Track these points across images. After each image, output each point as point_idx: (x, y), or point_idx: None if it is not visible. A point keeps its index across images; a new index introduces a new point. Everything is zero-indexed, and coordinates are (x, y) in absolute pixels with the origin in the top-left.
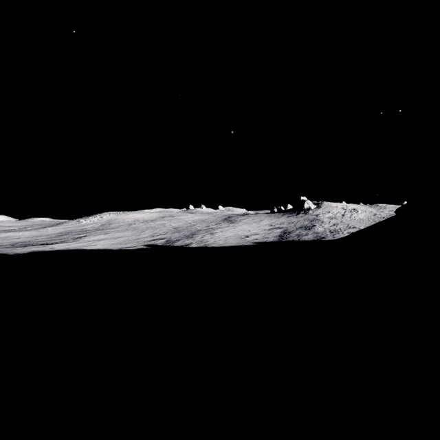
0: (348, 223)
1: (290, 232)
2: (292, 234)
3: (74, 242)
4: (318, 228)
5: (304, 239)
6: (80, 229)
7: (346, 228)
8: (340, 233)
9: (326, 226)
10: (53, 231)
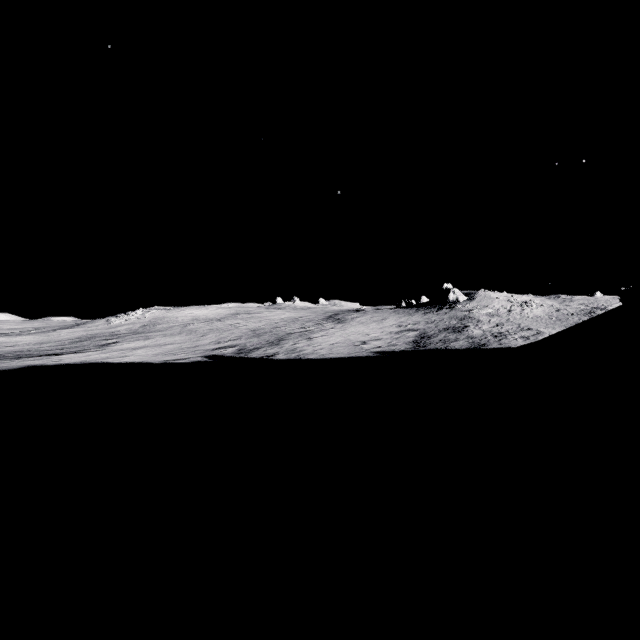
0: (518, 323)
1: (430, 337)
2: (434, 340)
3: (96, 351)
4: (473, 330)
5: (453, 347)
6: (110, 332)
7: (516, 330)
8: (509, 337)
9: (486, 327)
10: (68, 335)
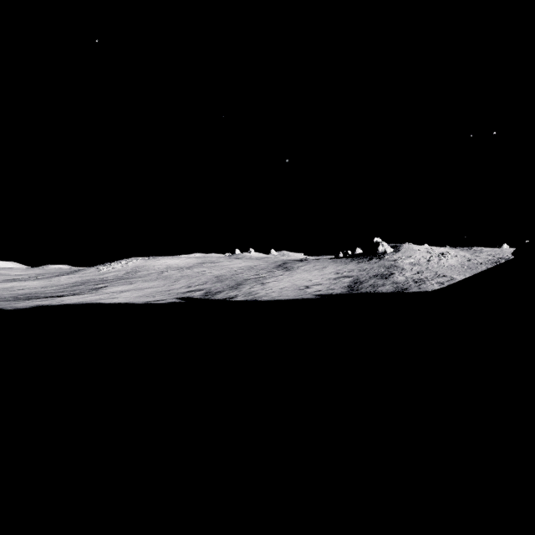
0: (435, 271)
1: (362, 282)
2: (365, 285)
3: (90, 294)
4: (398, 277)
5: (381, 291)
6: (100, 278)
7: (434, 277)
8: (427, 283)
9: (408, 274)
10: (66, 280)
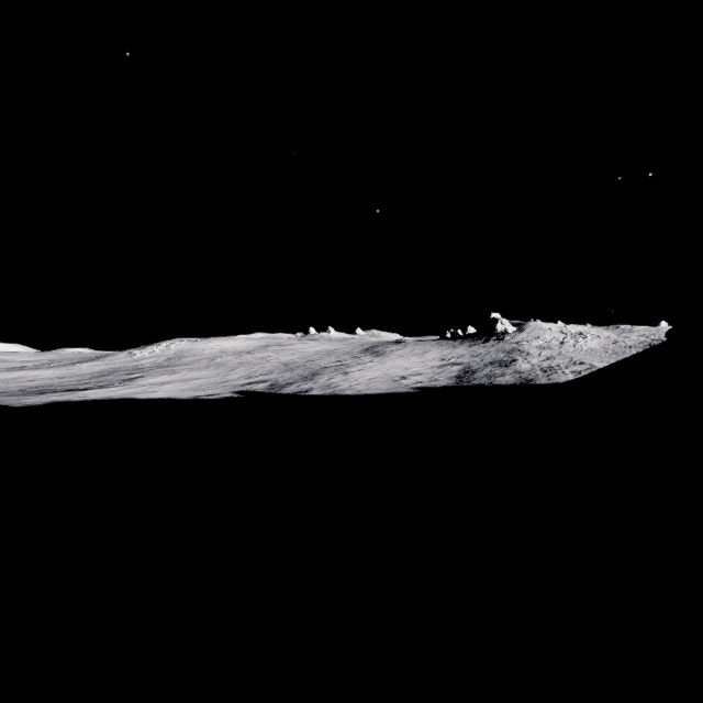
0: (571, 356)
1: (475, 371)
2: (478, 375)
3: (121, 386)
4: (522, 364)
5: (499, 383)
6: (133, 365)
7: (568, 364)
8: (559, 372)
9: (535, 361)
10: (89, 369)
